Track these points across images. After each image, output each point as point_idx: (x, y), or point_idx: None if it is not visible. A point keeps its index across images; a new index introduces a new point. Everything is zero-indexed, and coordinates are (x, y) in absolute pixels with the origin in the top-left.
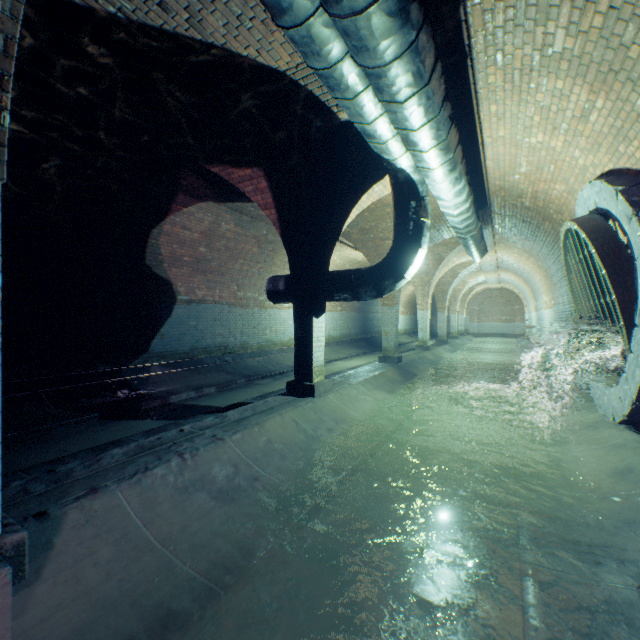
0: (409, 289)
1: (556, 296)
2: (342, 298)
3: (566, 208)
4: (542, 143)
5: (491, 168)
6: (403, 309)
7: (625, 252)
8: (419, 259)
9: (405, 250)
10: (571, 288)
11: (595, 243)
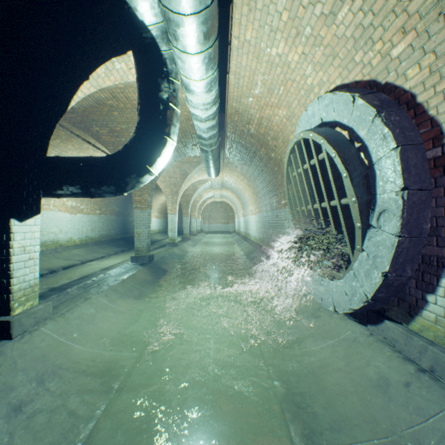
0: (162, 199)
1: (261, 206)
2: (68, 193)
3: (282, 134)
4: (281, 56)
5: (232, 85)
6: (158, 214)
7: (360, 157)
8: (168, 152)
9: (151, 137)
10: (289, 196)
11: (335, 147)
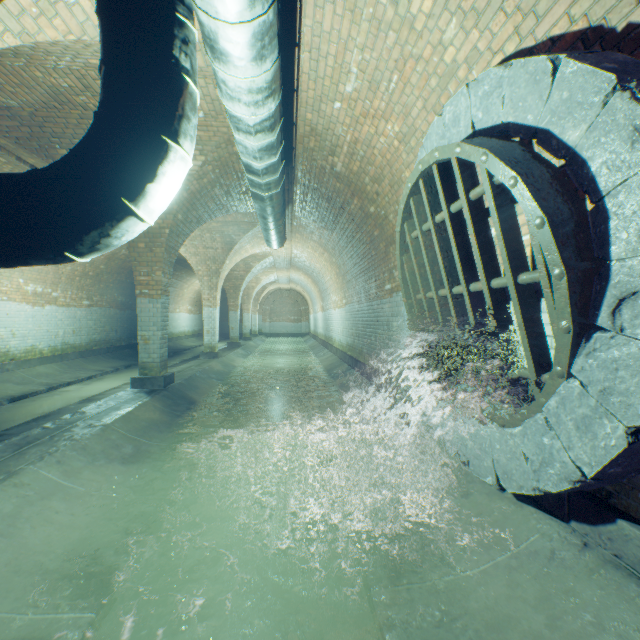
0: (198, 284)
1: (350, 294)
2: None
3: (391, 170)
4: (399, 4)
5: (306, 74)
6: (192, 307)
7: (567, 186)
8: (172, 172)
9: (130, 134)
10: (403, 275)
11: (515, 166)
